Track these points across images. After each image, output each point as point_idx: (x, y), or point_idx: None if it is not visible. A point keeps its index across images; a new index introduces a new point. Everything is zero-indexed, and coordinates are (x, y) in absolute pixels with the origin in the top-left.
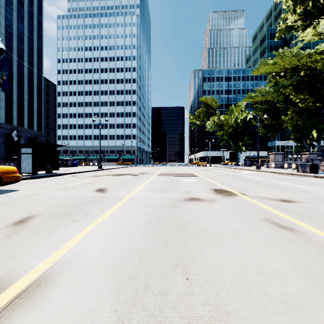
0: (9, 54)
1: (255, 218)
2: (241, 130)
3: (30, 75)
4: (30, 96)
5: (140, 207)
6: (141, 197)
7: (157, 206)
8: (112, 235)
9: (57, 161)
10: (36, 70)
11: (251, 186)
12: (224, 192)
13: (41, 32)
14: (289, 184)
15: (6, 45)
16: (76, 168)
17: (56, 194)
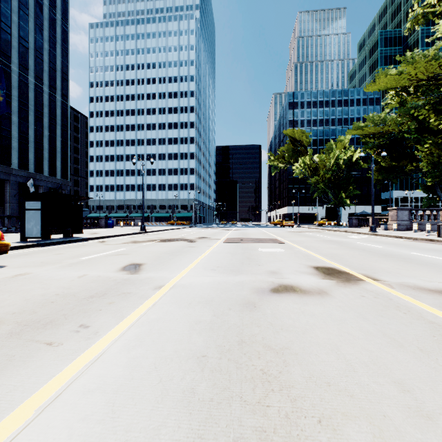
0: (23, 76)
1: (431, 344)
2: (343, 176)
3: (51, 104)
4: (52, 132)
5: (190, 307)
6: (195, 282)
7: (221, 306)
8: (110, 401)
9: (80, 220)
10: (60, 96)
11: (378, 261)
12: (336, 273)
13: (67, 45)
14: (439, 257)
15: (20, 64)
16: (110, 230)
17: (57, 275)
